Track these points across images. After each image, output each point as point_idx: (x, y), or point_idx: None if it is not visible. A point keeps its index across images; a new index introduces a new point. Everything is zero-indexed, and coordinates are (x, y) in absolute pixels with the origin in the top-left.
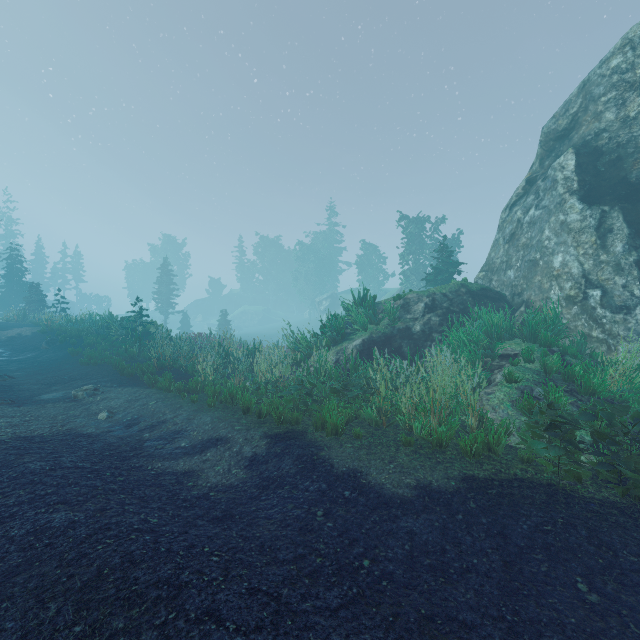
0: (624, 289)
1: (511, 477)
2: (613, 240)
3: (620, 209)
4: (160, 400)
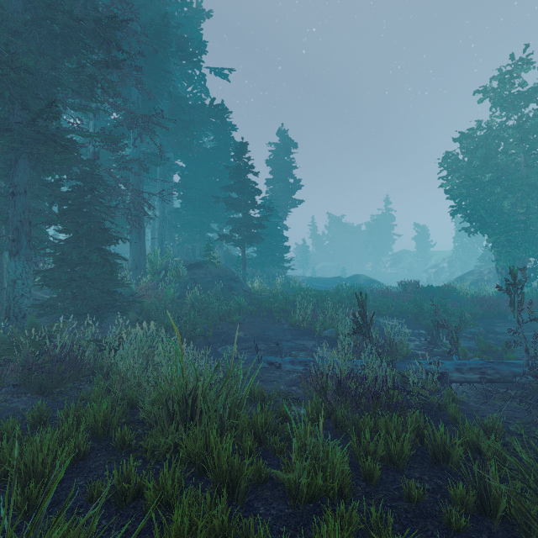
0: None
1: None
2: None
3: None
4: None
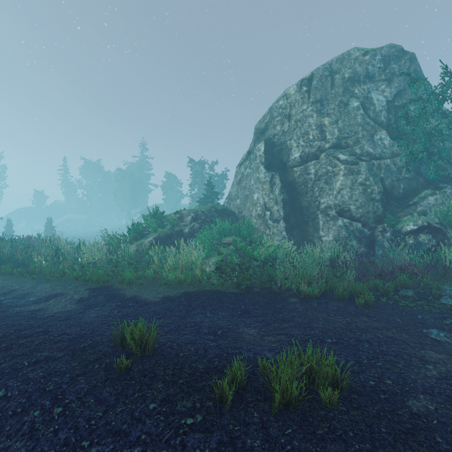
0: (277, 212)
1: (204, 290)
2: (275, 188)
3: (279, 174)
4: (6, 280)
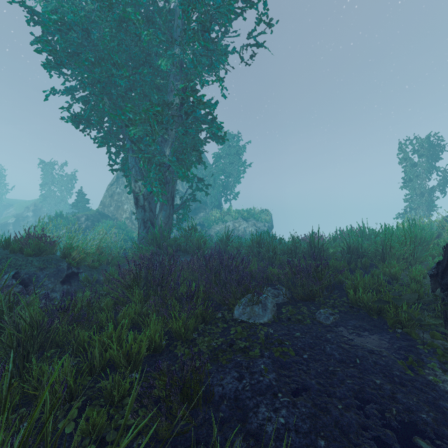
0: None
1: None
2: None
3: None
4: None
